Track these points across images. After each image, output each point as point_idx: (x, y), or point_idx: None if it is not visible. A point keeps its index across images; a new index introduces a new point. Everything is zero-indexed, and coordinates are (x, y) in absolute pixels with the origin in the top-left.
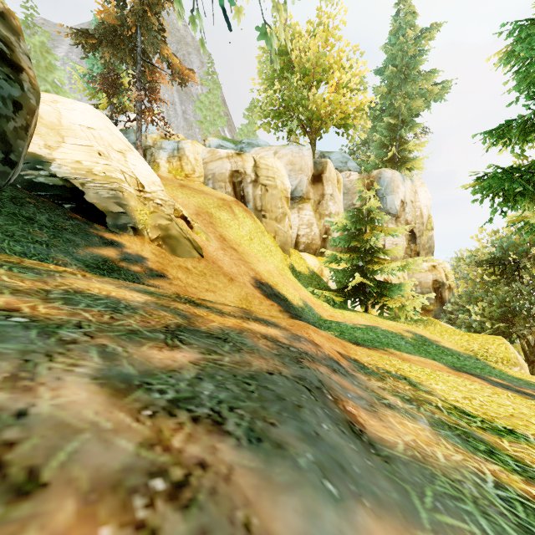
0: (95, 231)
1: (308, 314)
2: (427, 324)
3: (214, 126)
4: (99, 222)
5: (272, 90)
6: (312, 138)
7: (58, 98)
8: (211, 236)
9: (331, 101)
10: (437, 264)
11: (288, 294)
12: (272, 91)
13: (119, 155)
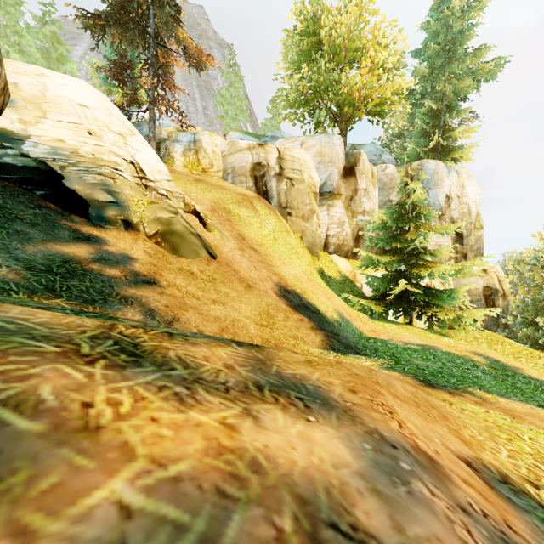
0: (69, 223)
1: (347, 331)
2: (492, 342)
3: (236, 121)
4: (79, 213)
5: (299, 74)
6: (342, 128)
7: (47, 71)
8: (228, 234)
9: (365, 83)
10: (488, 268)
11: (320, 304)
12: (298, 75)
13: (117, 137)
